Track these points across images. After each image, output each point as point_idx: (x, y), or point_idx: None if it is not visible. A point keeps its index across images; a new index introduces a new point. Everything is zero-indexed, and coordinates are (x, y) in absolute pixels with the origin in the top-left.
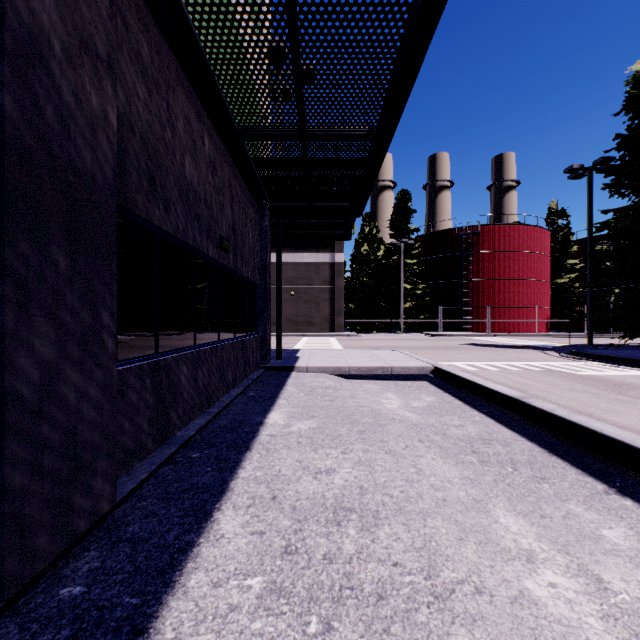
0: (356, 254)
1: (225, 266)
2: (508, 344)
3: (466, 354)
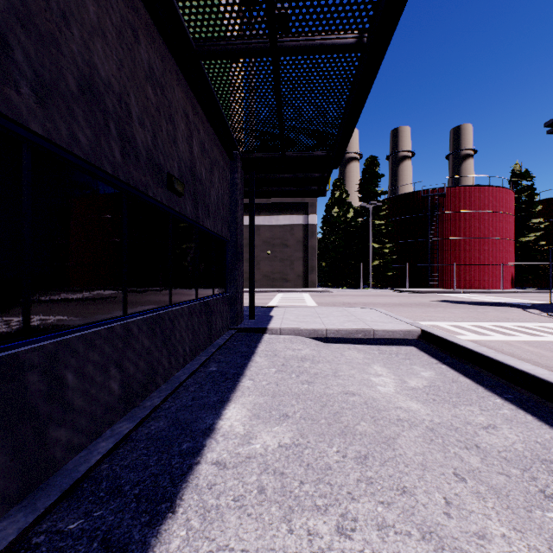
0: (327, 217)
1: (180, 214)
2: (481, 301)
3: (444, 312)
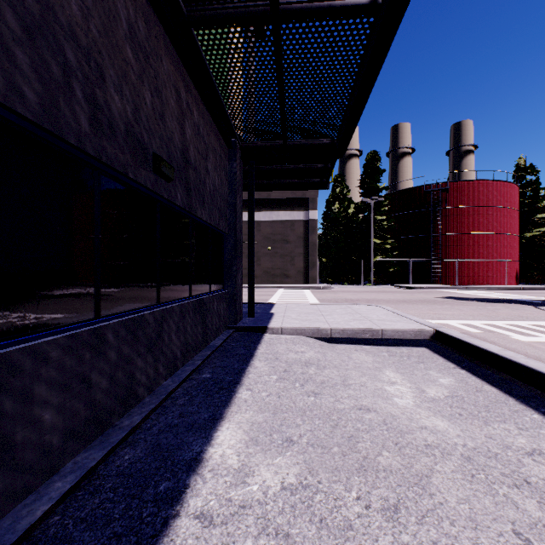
0: (327, 213)
1: (169, 201)
2: (488, 298)
3: (452, 310)
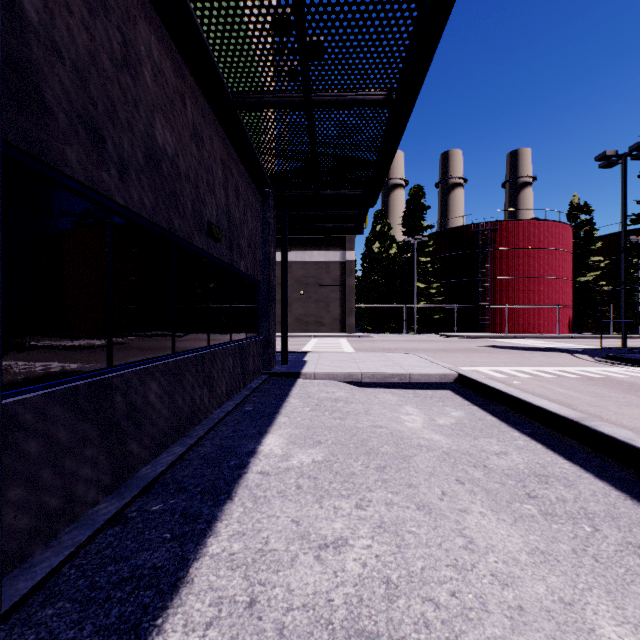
0: (367, 253)
1: (217, 258)
2: (531, 346)
3: (489, 358)
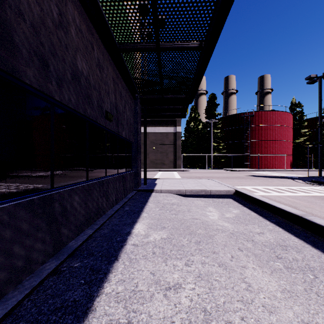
0: (187, 128)
1: (110, 130)
2: (272, 175)
3: (250, 181)
